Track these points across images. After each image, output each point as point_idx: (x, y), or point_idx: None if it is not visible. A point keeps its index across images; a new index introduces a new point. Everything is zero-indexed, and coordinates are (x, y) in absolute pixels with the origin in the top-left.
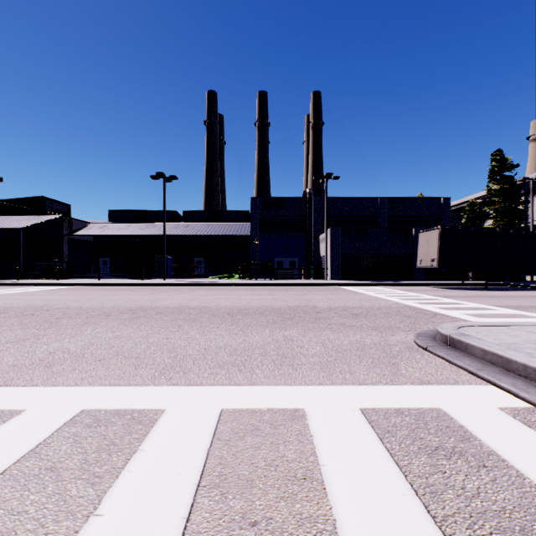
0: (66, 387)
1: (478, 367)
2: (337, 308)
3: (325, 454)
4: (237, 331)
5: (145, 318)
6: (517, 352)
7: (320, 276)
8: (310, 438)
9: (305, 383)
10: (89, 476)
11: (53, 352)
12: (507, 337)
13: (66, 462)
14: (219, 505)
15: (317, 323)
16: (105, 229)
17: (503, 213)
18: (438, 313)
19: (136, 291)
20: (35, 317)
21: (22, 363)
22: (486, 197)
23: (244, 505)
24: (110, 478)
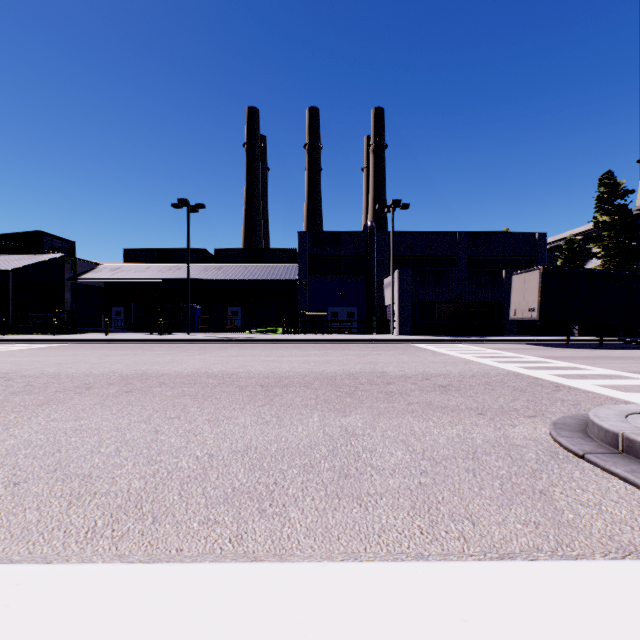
0: None
1: None
2: (414, 376)
3: None
4: (269, 417)
5: (139, 393)
6: None
7: (385, 330)
8: None
9: (388, 554)
10: None
11: None
12: None
13: None
14: None
15: (391, 402)
16: (118, 272)
17: (615, 250)
18: (560, 384)
19: (148, 351)
20: None
21: None
22: (587, 233)
23: None
24: None
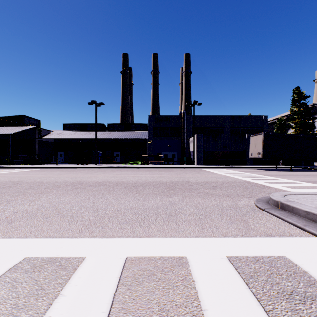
0: (18, 238)
1: (304, 223)
2: (202, 182)
3: (205, 298)
4: (139, 197)
5: (81, 189)
6: None
7: (190, 163)
8: (192, 283)
9: (185, 236)
10: None
11: (16, 212)
12: None
13: (0, 307)
14: None
15: (190, 192)
16: (61, 135)
17: (300, 125)
18: (266, 186)
19: (78, 172)
20: (11, 188)
21: None
22: (288, 116)
23: None
24: None
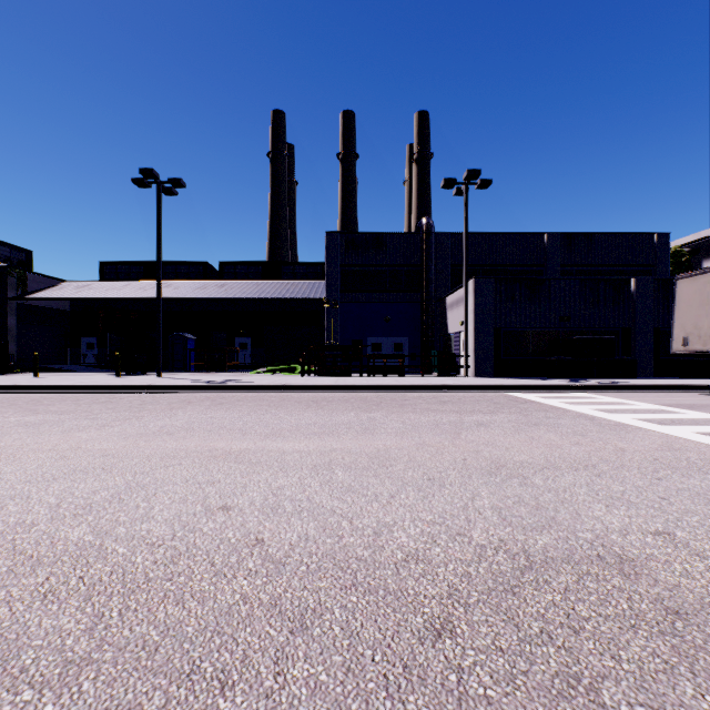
0: None
1: None
2: None
3: None
4: None
5: None
6: None
7: (450, 369)
8: None
9: None
10: None
11: None
12: None
13: None
14: None
15: None
16: (84, 290)
17: None
18: None
19: (23, 413)
20: None
21: None
22: (695, 244)
23: None
24: None
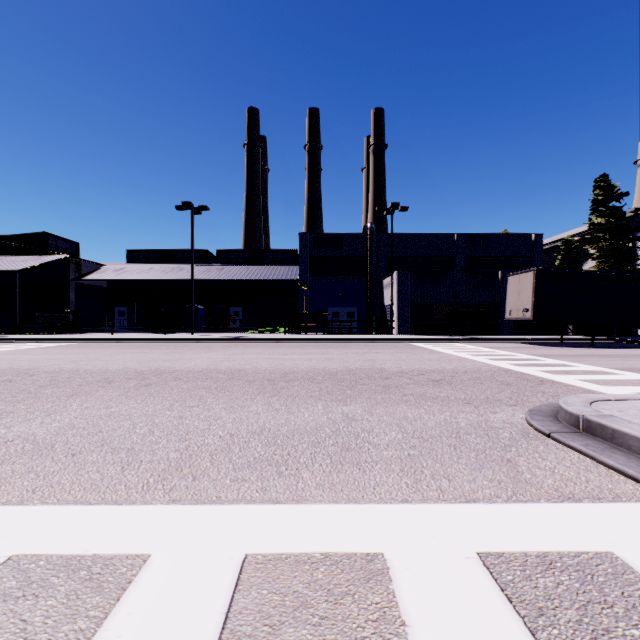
0: (3, 506)
1: None
2: (410, 372)
3: None
4: (279, 405)
5: (157, 386)
6: None
7: (384, 330)
8: (401, 630)
9: (380, 499)
10: None
11: (10, 440)
12: None
13: None
14: None
15: (388, 394)
16: (122, 273)
17: (610, 252)
18: (545, 379)
19: (155, 349)
20: (11, 385)
21: None
22: (584, 234)
23: None
24: None
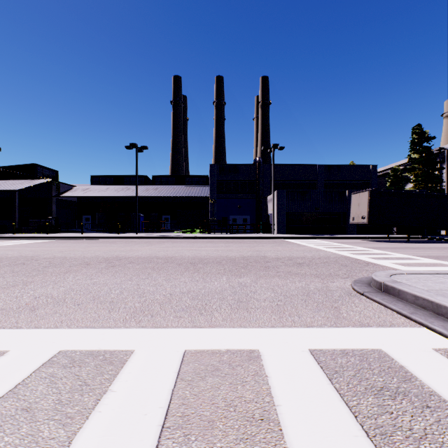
0: (47, 329)
1: (411, 311)
2: (283, 258)
3: (280, 394)
4: (198, 278)
5: (119, 267)
6: (445, 297)
7: (268, 231)
8: (265, 378)
9: (259, 326)
10: (61, 417)
11: (38, 297)
12: (434, 283)
13: (41, 403)
14: (182, 447)
15: (267, 271)
16: (88, 191)
17: (422, 177)
18: (370, 262)
19: (113, 244)
20: (25, 266)
21: (10, 307)
22: (407, 164)
23: (206, 447)
24: (81, 419)
